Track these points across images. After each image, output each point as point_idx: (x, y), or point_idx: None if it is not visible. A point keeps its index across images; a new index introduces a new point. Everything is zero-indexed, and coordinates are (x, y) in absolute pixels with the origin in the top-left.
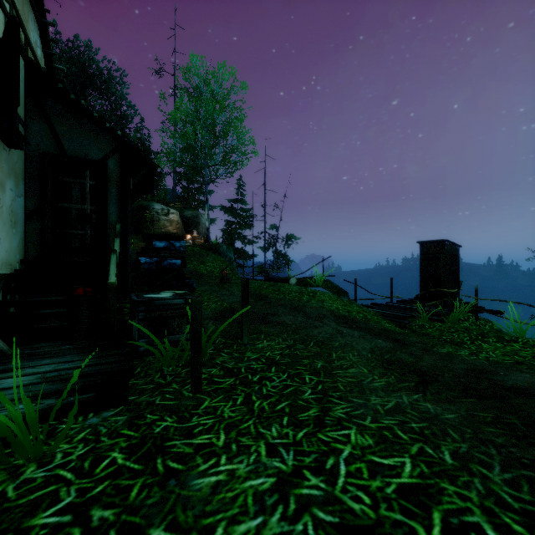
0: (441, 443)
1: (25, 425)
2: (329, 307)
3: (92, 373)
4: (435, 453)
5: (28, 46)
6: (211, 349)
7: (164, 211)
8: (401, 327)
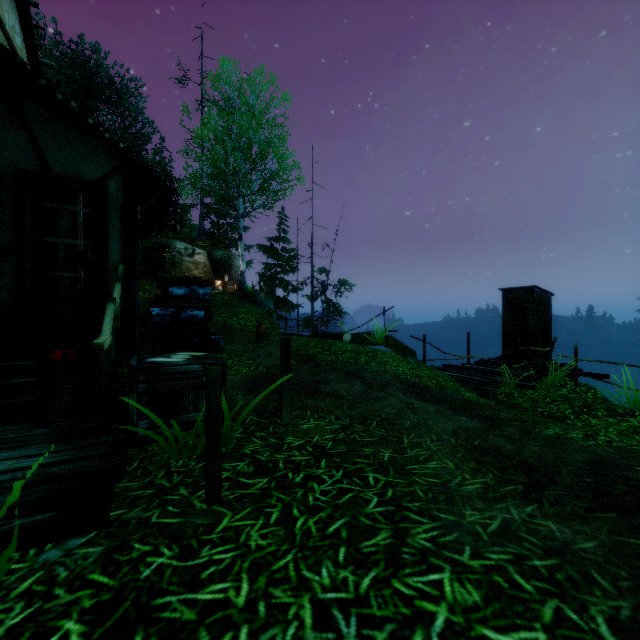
0: (587, 599)
1: None
2: (394, 371)
3: (61, 475)
4: (582, 621)
5: None
6: (238, 433)
7: (188, 251)
8: (484, 395)
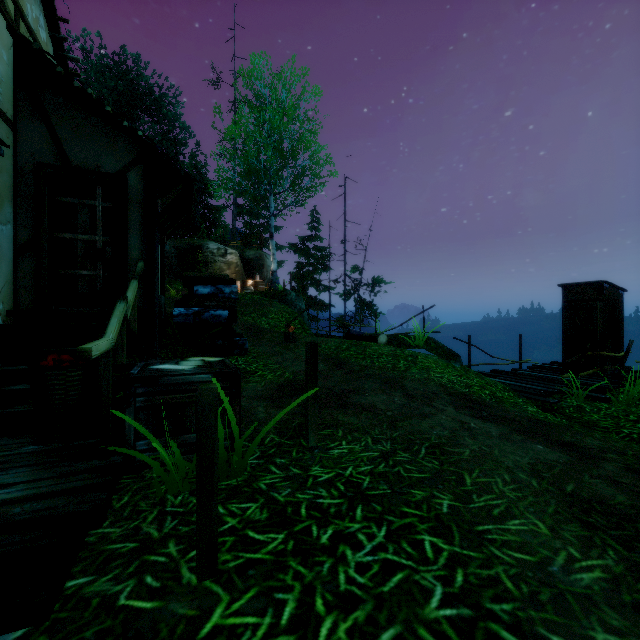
0: None
1: None
2: (439, 378)
3: (20, 520)
4: None
5: (19, 19)
6: (254, 457)
7: (220, 252)
8: (547, 409)
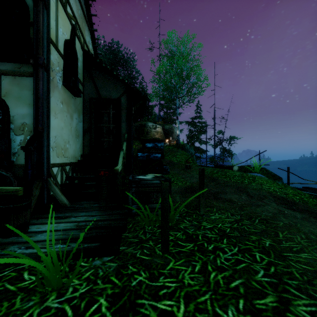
0: None
1: (59, 259)
2: (267, 189)
3: (102, 226)
4: None
5: (84, 43)
6: (177, 216)
7: (153, 127)
8: None
